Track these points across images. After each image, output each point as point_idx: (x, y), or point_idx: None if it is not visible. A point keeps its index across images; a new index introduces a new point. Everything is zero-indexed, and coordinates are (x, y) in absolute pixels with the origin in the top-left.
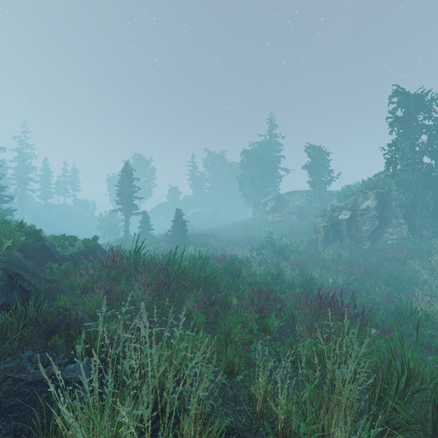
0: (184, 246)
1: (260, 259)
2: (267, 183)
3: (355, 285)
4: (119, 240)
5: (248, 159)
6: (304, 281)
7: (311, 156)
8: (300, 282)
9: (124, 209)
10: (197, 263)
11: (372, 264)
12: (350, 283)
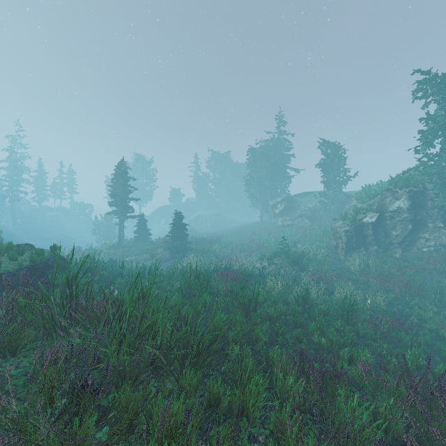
0: (184, 253)
1: (272, 269)
2: (275, 184)
3: (398, 307)
4: (112, 246)
5: (255, 157)
6: (344, 309)
7: (325, 153)
8: (340, 310)
9: (118, 212)
10: (192, 284)
11: (413, 278)
12: (389, 303)
